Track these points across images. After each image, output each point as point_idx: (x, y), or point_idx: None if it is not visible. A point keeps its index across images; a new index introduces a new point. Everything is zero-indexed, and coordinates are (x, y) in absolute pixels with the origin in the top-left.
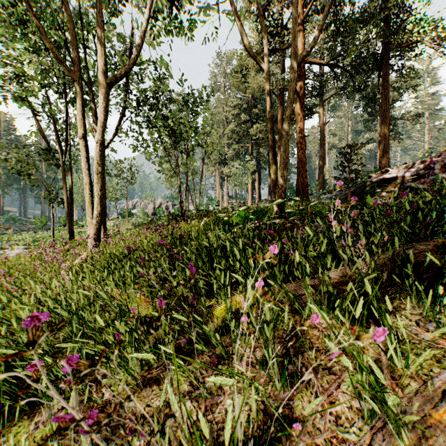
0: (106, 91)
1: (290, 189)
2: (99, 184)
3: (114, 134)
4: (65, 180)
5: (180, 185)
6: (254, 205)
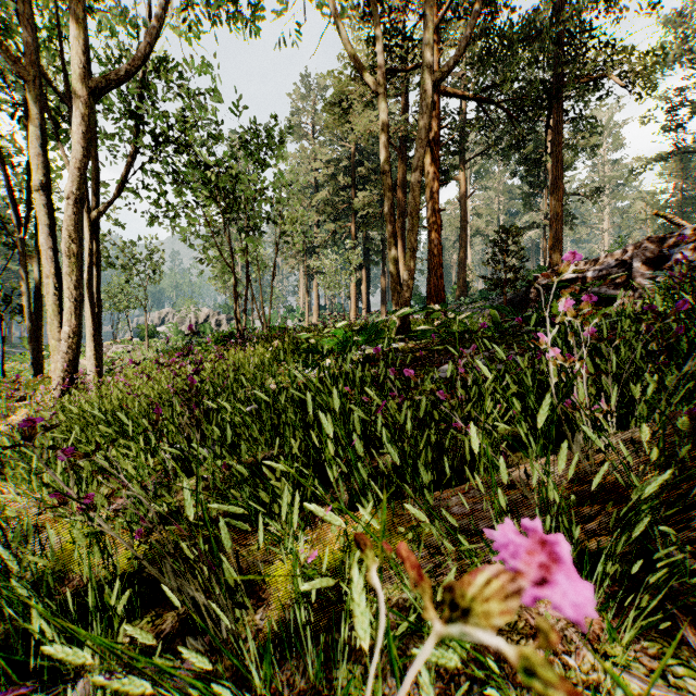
0: (87, 102)
1: (416, 296)
2: (72, 276)
3: (115, 191)
4: (26, 271)
5: (235, 283)
6: (359, 320)
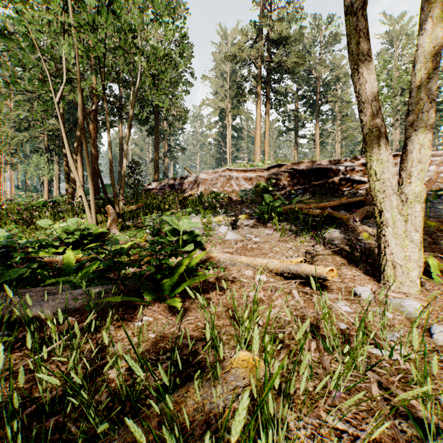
0: None
1: None
2: None
3: None
4: None
5: None
6: (51, 199)
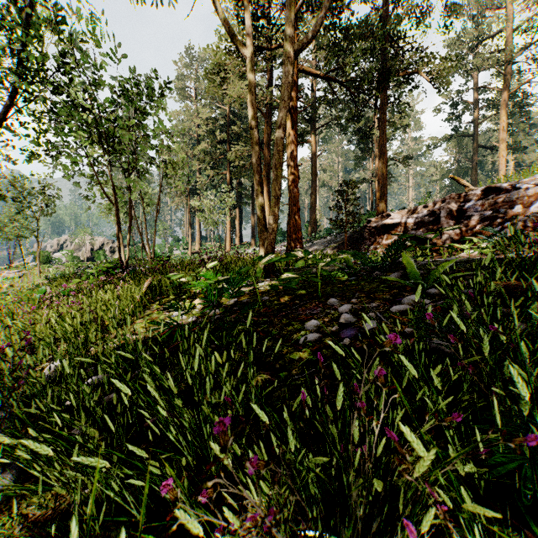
0: None
1: (278, 231)
2: None
3: None
4: None
5: (118, 220)
6: (233, 249)
